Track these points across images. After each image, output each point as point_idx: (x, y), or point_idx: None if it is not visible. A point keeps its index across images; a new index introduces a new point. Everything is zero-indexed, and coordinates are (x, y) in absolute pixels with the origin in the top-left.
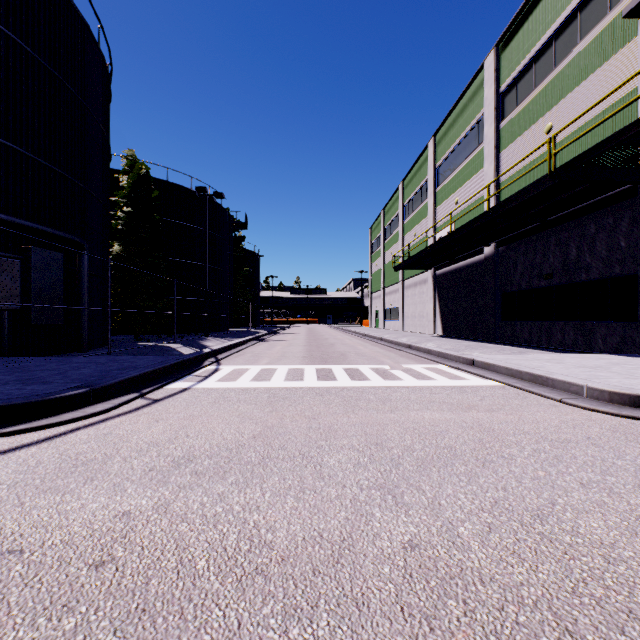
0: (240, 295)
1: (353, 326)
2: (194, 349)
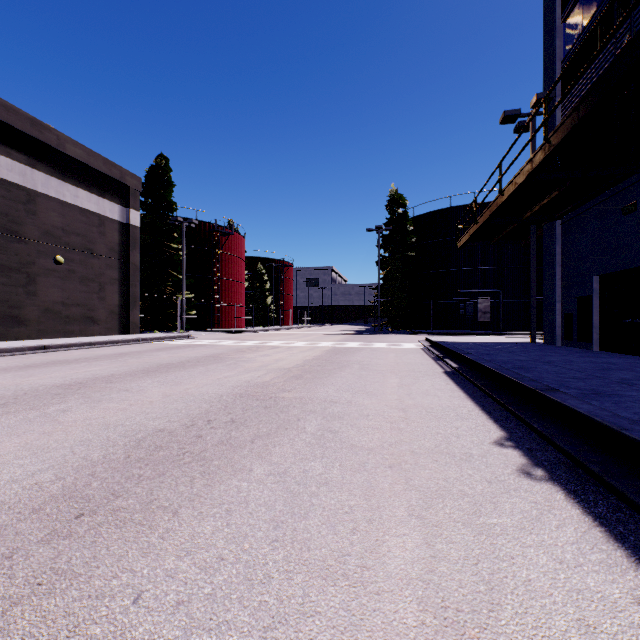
0: None
1: None
2: None
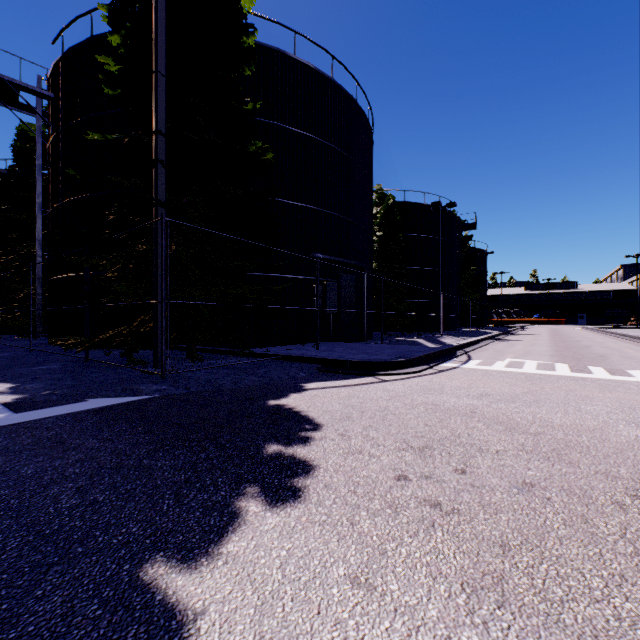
0: (466, 295)
1: (621, 328)
2: (435, 344)
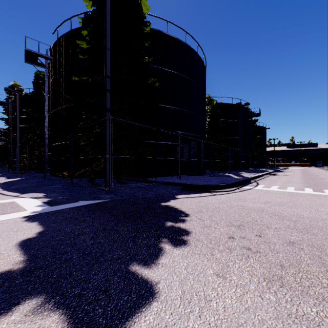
0: (254, 151)
1: None
2: (239, 177)
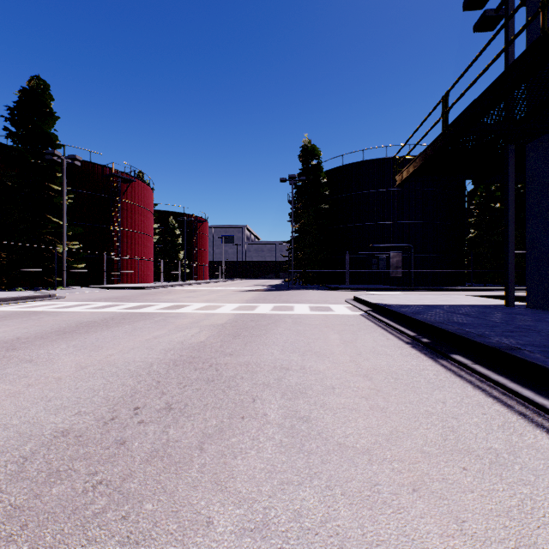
0: None
1: None
2: None
